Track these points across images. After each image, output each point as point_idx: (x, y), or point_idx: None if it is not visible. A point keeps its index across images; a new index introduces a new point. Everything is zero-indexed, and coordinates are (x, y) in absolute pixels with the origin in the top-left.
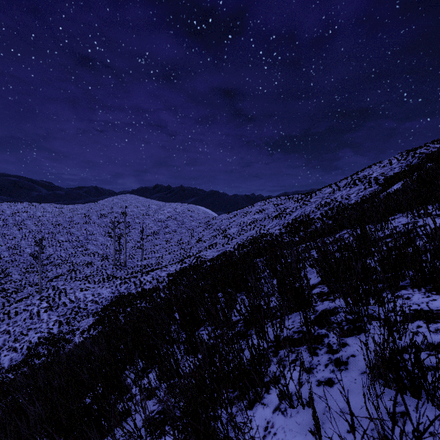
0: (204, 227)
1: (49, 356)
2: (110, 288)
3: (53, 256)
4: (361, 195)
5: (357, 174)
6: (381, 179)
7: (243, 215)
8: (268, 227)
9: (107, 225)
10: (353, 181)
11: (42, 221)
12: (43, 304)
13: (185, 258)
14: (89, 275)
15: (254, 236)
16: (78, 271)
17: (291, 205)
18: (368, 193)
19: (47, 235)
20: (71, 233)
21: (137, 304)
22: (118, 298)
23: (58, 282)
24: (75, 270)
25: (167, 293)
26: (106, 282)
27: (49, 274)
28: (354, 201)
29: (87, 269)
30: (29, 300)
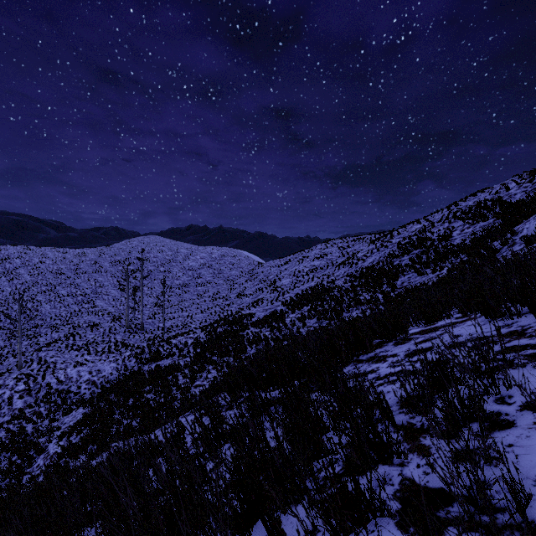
0: (247, 278)
1: (7, 474)
2: (115, 362)
3: (50, 315)
4: (468, 232)
5: (456, 205)
6: (496, 209)
7: (297, 261)
8: (333, 277)
9: (123, 274)
10: (453, 213)
11: (39, 269)
12: (19, 385)
13: (221, 318)
14: (92, 342)
15: (314, 290)
16: (78, 337)
17: (363, 248)
18: (479, 229)
19: (44, 287)
20: (76, 285)
21: (145, 393)
22: (124, 377)
23: (48, 353)
24: (74, 335)
25: (188, 376)
26: (111, 353)
27: (42, 340)
28: (459, 241)
29: (91, 333)
30: (2, 378)
